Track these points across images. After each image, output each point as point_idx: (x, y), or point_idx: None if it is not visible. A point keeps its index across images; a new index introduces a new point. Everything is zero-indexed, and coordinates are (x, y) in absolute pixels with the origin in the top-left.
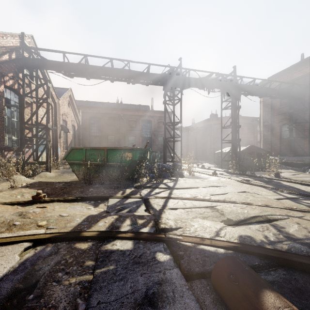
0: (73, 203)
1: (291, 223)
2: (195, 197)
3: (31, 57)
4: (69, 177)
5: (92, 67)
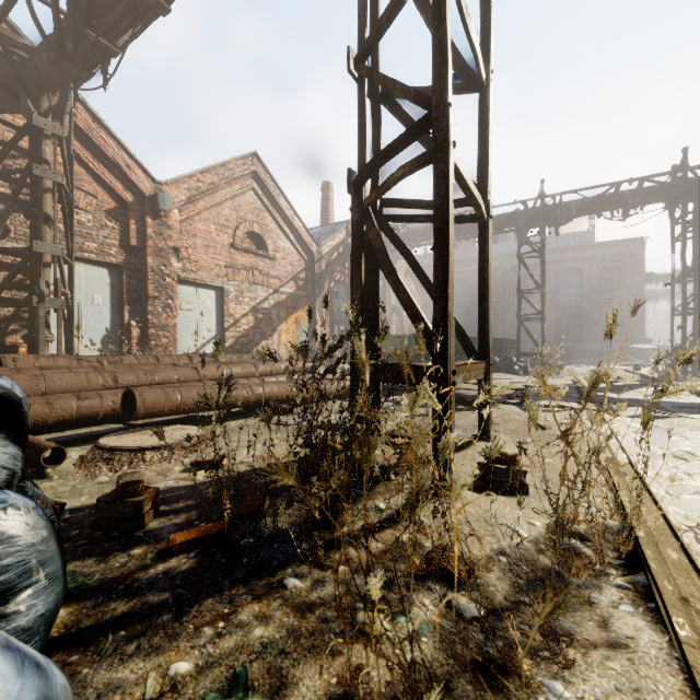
0: None
1: (475, 391)
2: None
3: None
4: None
5: (411, 235)
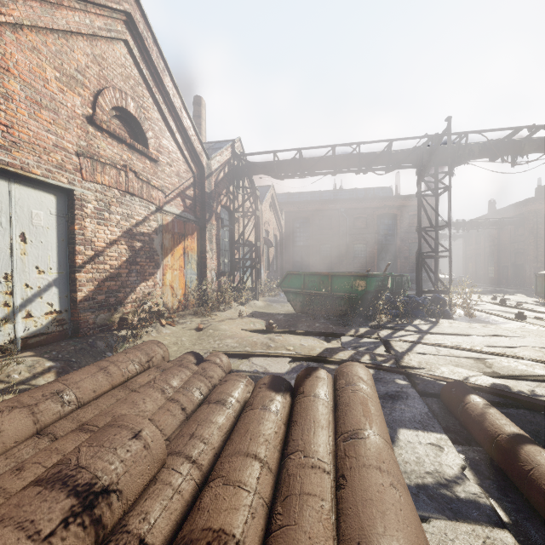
0: (304, 336)
1: None
2: (458, 346)
3: (240, 165)
4: (280, 308)
5: (307, 162)
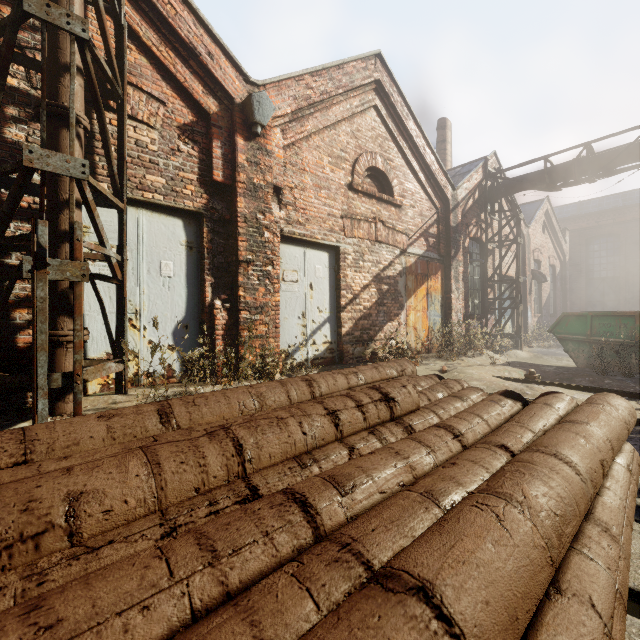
0: (580, 391)
1: None
2: None
3: (494, 186)
4: (555, 362)
5: (601, 157)
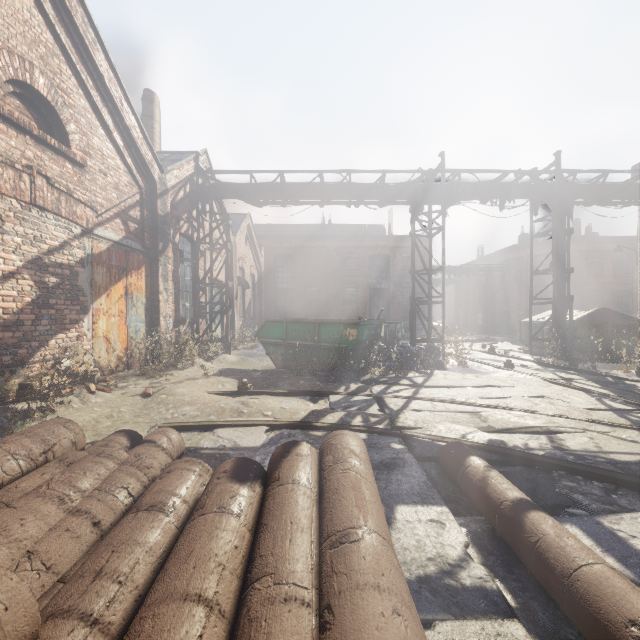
0: (285, 397)
1: (582, 437)
2: (453, 400)
3: (206, 185)
4: (258, 363)
5: (291, 187)
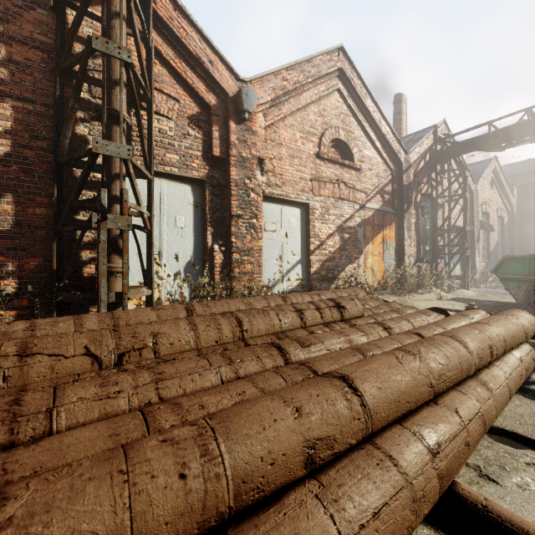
0: None
1: None
2: None
3: (444, 149)
4: (498, 299)
5: None
